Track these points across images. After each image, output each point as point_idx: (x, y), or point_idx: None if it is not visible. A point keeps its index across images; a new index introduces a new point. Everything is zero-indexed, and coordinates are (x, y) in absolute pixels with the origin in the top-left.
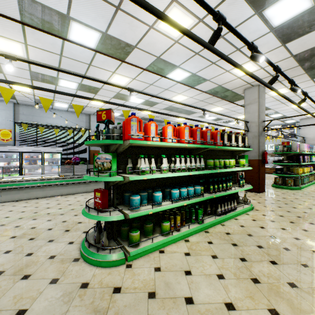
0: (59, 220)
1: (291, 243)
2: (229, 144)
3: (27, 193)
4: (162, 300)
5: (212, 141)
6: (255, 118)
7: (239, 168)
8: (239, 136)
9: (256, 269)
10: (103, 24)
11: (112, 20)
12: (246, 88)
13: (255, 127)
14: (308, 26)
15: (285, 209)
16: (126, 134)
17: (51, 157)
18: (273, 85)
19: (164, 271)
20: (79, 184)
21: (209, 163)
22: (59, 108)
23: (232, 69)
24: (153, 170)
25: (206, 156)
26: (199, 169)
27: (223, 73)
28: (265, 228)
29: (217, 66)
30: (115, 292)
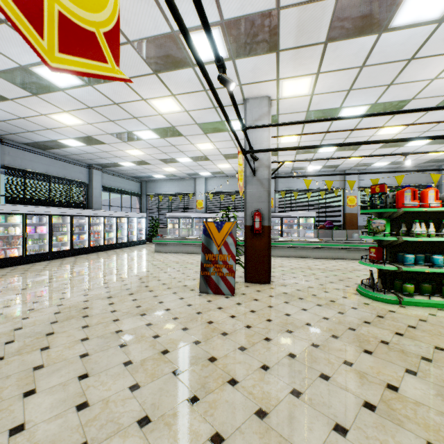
0: (330, 274)
1: None
2: None
3: (294, 252)
4: (431, 324)
5: None
6: None
7: None
8: None
9: None
10: (372, 100)
11: (383, 93)
12: None
13: None
14: None
15: None
16: (399, 203)
17: (304, 222)
18: None
19: (438, 317)
20: (338, 249)
21: None
22: (311, 171)
23: None
24: (430, 233)
25: None
26: None
27: None
28: None
29: None
30: (390, 311)
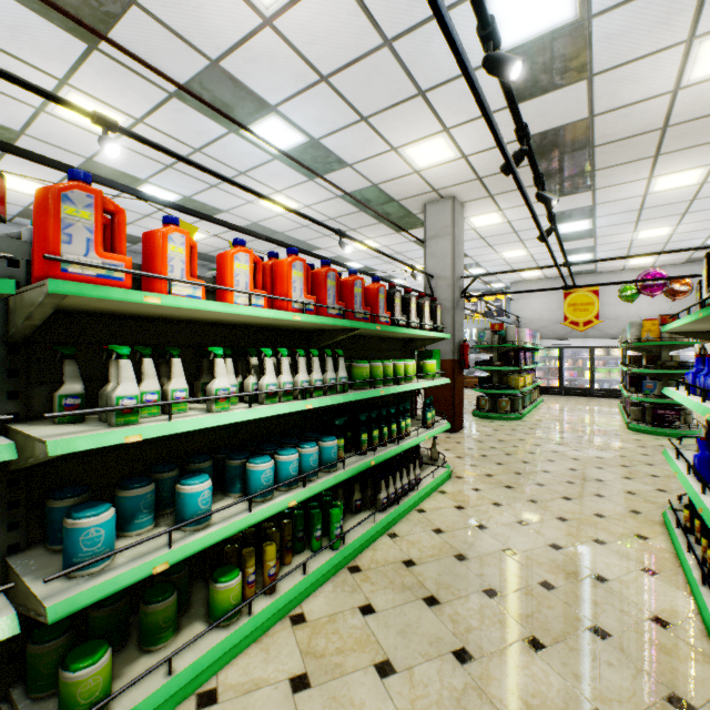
0: None
1: (550, 563)
2: (405, 323)
3: None
4: None
5: (367, 312)
6: (447, 270)
7: (427, 382)
8: (425, 303)
9: (503, 686)
10: None
11: None
12: (429, 202)
13: (446, 289)
14: (560, 72)
15: (512, 469)
16: (36, 253)
17: None
18: (480, 204)
19: None
20: None
21: (359, 372)
22: None
23: (404, 145)
24: (173, 402)
25: (350, 351)
26: (334, 390)
27: (385, 153)
28: (488, 528)
29: (372, 130)
30: None
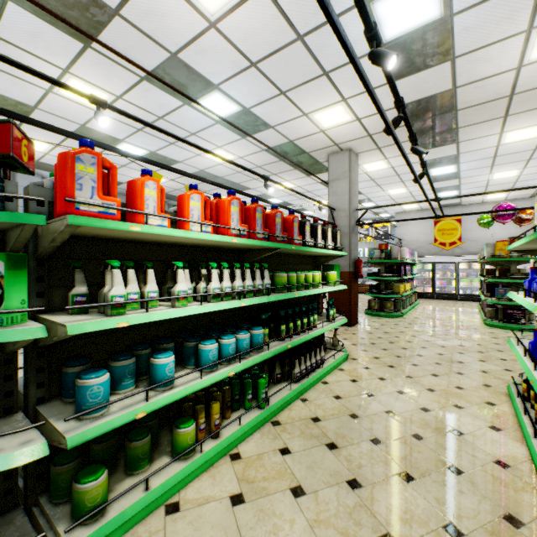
0: None
1: (420, 421)
2: (313, 244)
3: None
4: None
5: (285, 236)
6: (345, 204)
7: (330, 288)
8: (328, 229)
9: (383, 505)
10: None
11: None
12: (332, 153)
13: (344, 219)
14: (430, 56)
15: (394, 353)
16: (59, 197)
17: None
18: (370, 154)
19: None
20: None
21: (279, 280)
22: None
23: (312, 111)
24: (149, 299)
25: (273, 265)
26: (261, 293)
27: (298, 118)
28: (375, 396)
29: (288, 101)
30: None
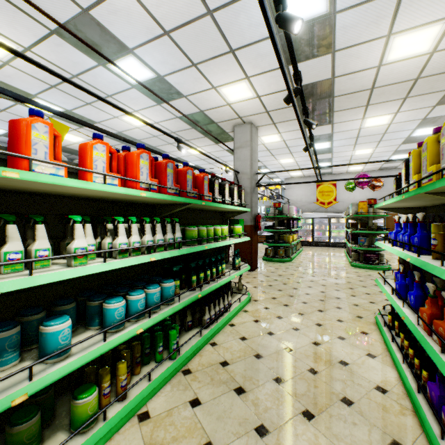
0: None
1: (313, 355)
2: (221, 200)
3: None
4: None
5: (196, 192)
6: (247, 168)
7: (236, 240)
8: (235, 188)
9: None
10: None
11: None
12: (236, 125)
13: (247, 181)
14: (316, 47)
15: (287, 293)
16: None
17: None
18: (267, 128)
19: None
20: None
21: (190, 233)
22: None
23: (220, 85)
24: (33, 260)
25: (184, 219)
26: (172, 246)
27: (208, 90)
28: (275, 334)
29: (199, 73)
30: None
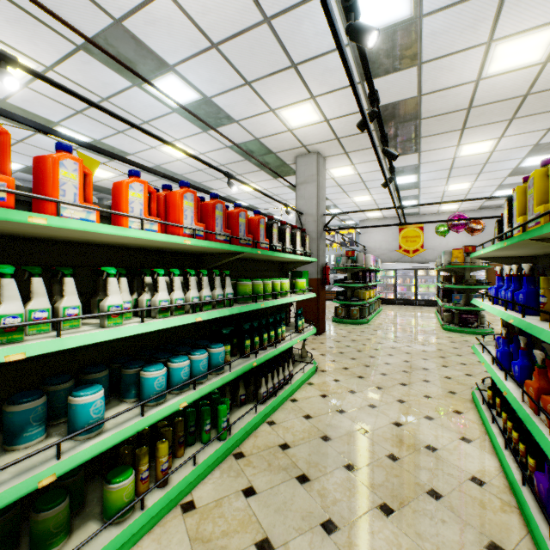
0: None
1: (394, 439)
2: (281, 248)
3: None
4: None
5: (250, 239)
6: (313, 209)
7: (299, 296)
8: (297, 233)
9: None
10: None
11: None
12: (300, 155)
13: (312, 224)
14: (398, 58)
15: (362, 363)
16: None
17: None
18: (338, 158)
19: None
20: None
21: (243, 289)
22: None
23: (280, 107)
24: (62, 319)
25: (236, 272)
26: (221, 304)
27: (265, 113)
28: (346, 412)
29: (254, 93)
30: None
